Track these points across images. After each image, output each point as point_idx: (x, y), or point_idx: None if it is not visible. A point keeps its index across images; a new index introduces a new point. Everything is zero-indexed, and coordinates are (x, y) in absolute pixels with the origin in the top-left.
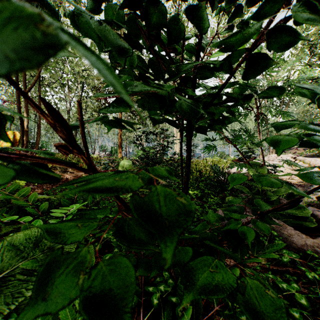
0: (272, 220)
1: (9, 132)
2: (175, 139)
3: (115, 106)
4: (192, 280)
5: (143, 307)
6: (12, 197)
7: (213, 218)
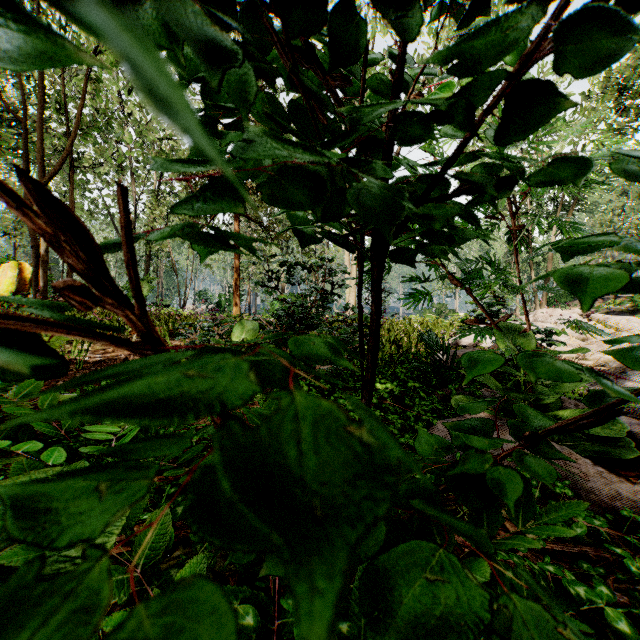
0: (554, 449)
1: (10, 263)
2: (348, 278)
3: (210, 198)
4: (387, 604)
5: (278, 639)
6: (2, 399)
7: (428, 446)
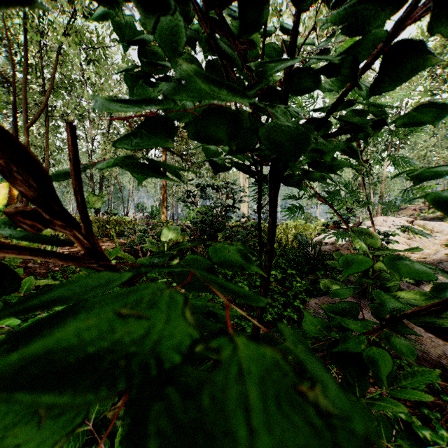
0: (405, 325)
1: (3, 184)
2: (244, 195)
3: (147, 135)
4: None
5: None
6: None
7: (312, 325)
